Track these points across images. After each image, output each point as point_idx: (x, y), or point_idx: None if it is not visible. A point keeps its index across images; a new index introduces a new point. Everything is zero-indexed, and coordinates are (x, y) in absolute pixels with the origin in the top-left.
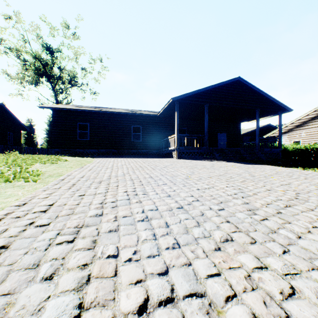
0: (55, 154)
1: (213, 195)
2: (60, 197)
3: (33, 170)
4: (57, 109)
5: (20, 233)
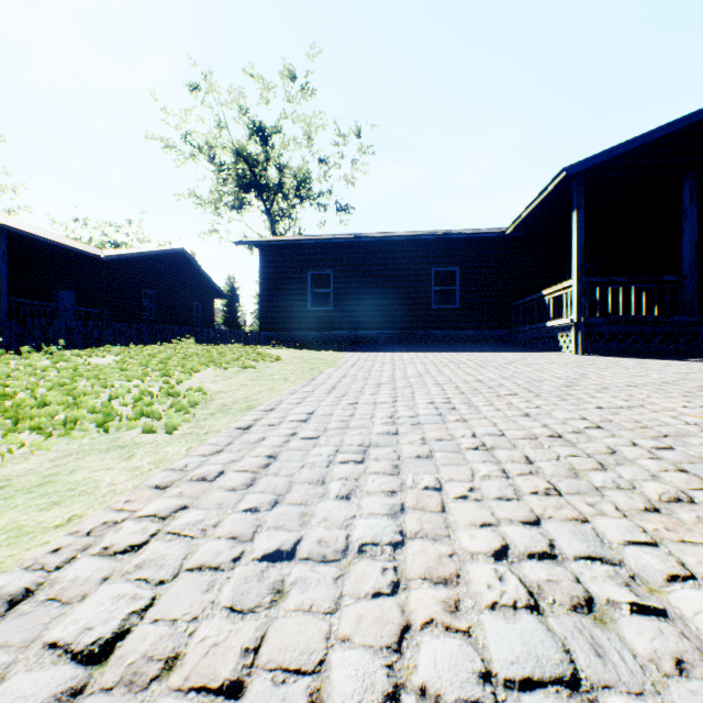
0: (265, 344)
1: None
2: (187, 557)
3: (188, 387)
4: (268, 245)
5: None
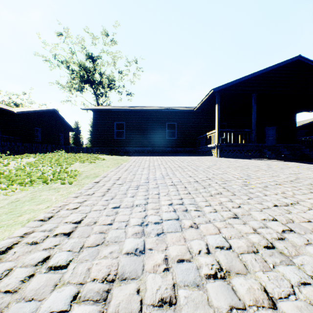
0: (95, 153)
1: (312, 220)
2: (91, 209)
3: (71, 170)
4: (97, 110)
5: (22, 285)
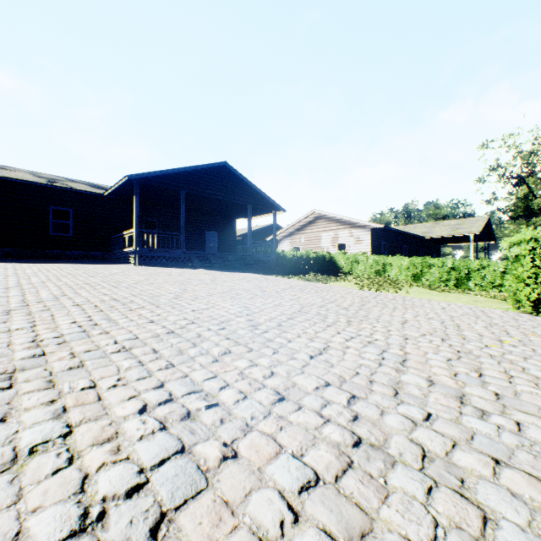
0: None
1: (154, 293)
2: None
3: None
4: None
5: None
